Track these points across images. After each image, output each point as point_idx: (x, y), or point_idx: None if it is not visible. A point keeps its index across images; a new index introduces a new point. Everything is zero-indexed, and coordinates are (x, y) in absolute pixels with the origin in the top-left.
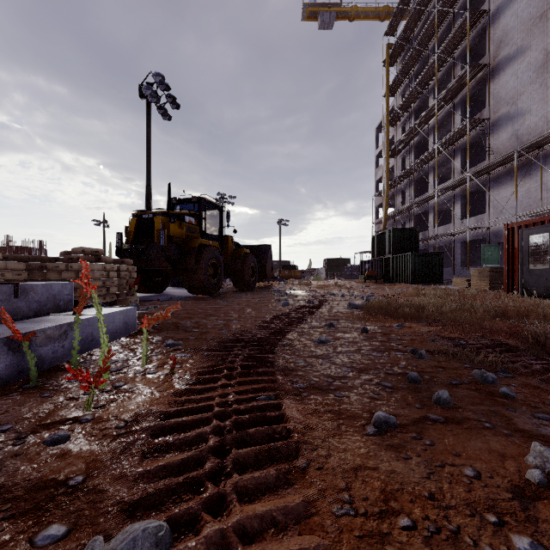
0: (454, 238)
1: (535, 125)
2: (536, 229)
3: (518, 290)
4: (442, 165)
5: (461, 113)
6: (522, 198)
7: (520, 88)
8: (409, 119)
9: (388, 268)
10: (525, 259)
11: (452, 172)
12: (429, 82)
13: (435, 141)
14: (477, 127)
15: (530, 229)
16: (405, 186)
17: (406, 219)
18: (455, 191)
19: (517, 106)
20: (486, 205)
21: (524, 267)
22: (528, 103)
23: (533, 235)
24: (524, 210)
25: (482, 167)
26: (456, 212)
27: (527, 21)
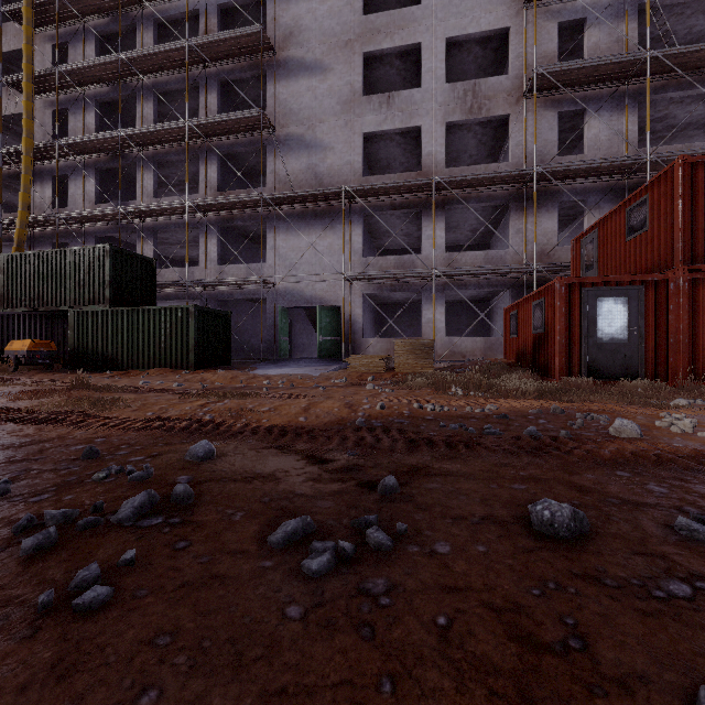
0: (207, 292)
1: (340, 169)
2: (610, 290)
3: (580, 371)
4: (159, 164)
5: (218, 95)
6: (322, 253)
7: (320, 112)
8: (84, 39)
9: (97, 336)
10: (592, 330)
11: (200, 183)
12: (147, 0)
13: (156, 115)
14: (255, 132)
15: (601, 289)
16: (67, 169)
17: (70, 238)
18: (208, 216)
19: (316, 134)
20: (268, 252)
21: (591, 340)
22: (331, 138)
23: (604, 298)
24: (326, 269)
25: (287, 193)
26: (210, 251)
27: (329, 34)
